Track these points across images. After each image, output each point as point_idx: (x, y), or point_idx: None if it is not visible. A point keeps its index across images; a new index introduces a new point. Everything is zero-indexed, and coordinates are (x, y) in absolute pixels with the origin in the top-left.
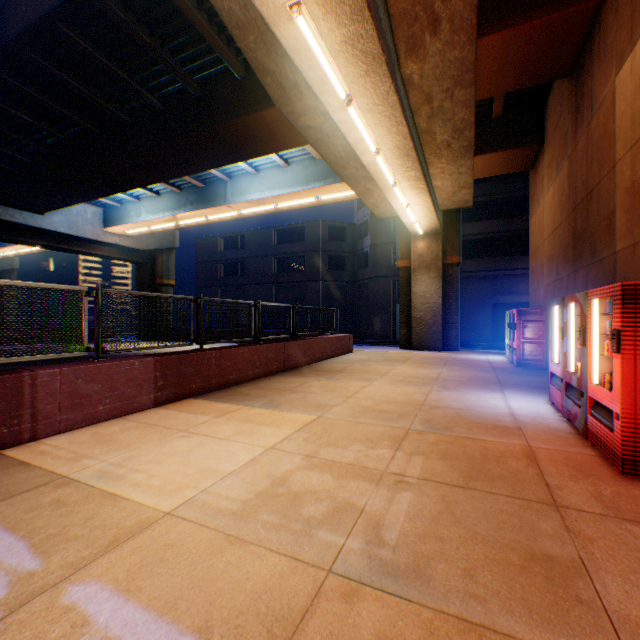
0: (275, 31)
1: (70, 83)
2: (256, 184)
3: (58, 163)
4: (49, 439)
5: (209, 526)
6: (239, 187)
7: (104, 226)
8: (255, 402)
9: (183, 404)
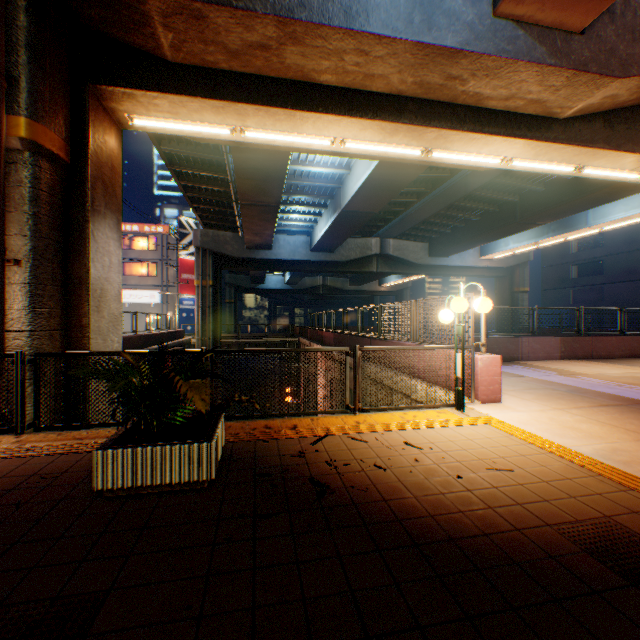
0: (634, 182)
1: (489, 197)
2: (618, 206)
3: (467, 231)
4: (525, 361)
5: (606, 376)
6: (599, 211)
7: (478, 256)
8: (620, 364)
9: (573, 360)
